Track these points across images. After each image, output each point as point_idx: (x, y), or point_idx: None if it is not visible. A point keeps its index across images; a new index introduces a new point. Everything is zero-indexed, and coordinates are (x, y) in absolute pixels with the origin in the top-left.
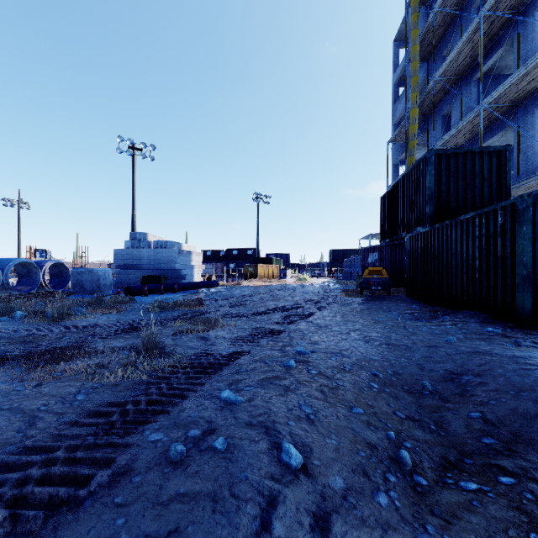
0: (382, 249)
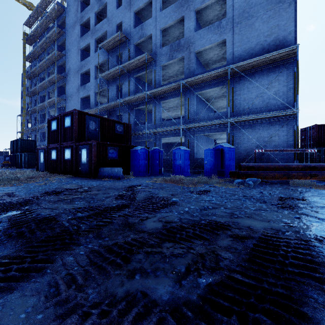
0: (11, 156)
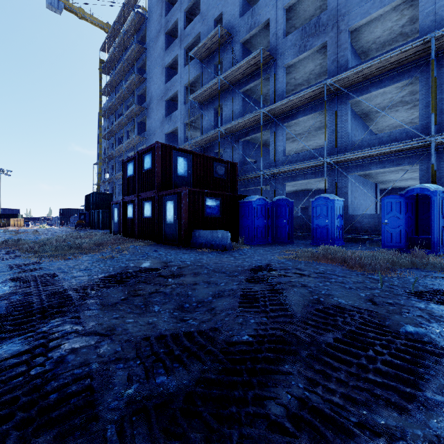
0: (86, 214)
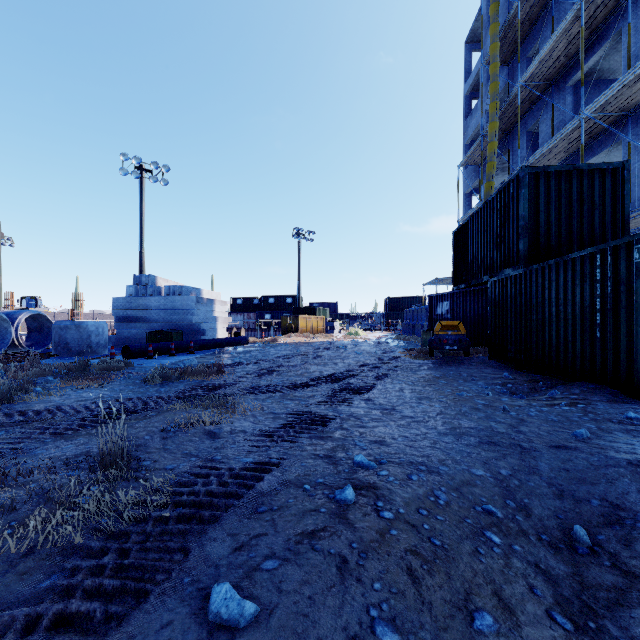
0: (456, 297)
